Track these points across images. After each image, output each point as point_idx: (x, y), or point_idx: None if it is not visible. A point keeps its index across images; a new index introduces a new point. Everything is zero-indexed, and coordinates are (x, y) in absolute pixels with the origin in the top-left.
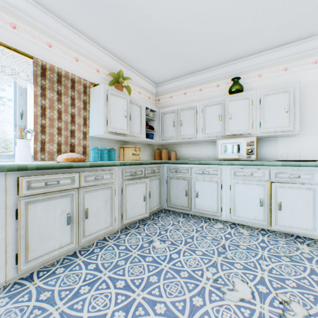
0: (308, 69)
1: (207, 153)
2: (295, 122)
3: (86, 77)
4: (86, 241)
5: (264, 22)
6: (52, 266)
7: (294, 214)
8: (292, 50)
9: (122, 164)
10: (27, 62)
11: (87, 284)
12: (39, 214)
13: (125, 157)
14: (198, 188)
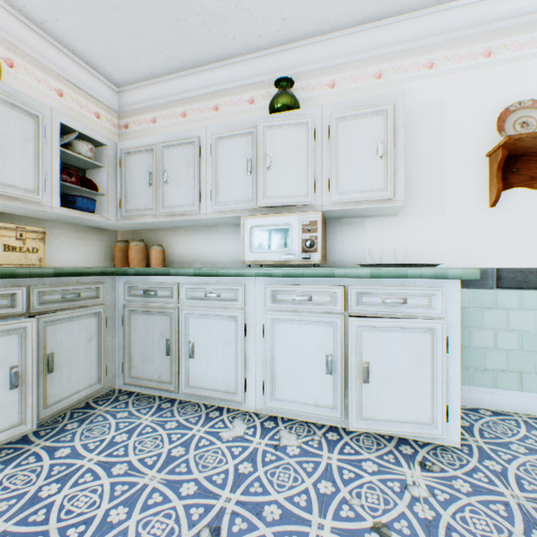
0: (419, 79)
1: (231, 250)
2: (397, 182)
3: None
4: None
5: None
6: None
7: (396, 391)
8: (391, 34)
9: None
10: None
11: None
12: None
13: None
14: (195, 334)
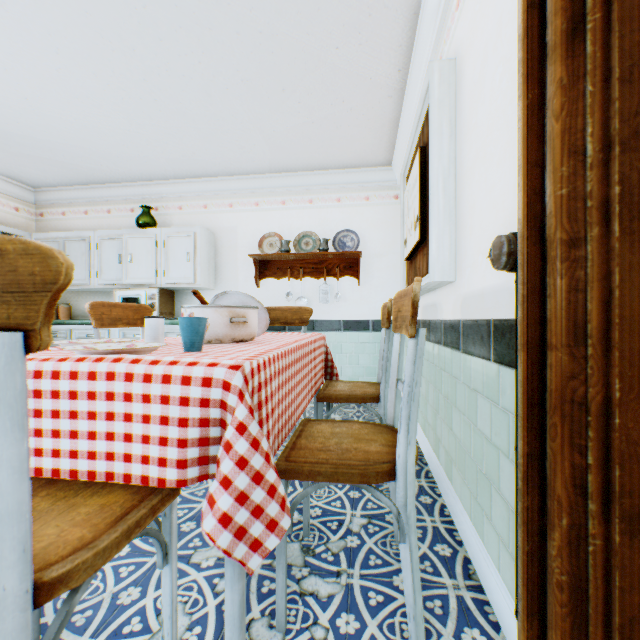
0: (226, 213)
1: None
2: (198, 274)
3: None
4: None
5: (145, 152)
6: None
7: None
8: (209, 186)
9: None
10: None
11: None
12: None
13: None
14: None
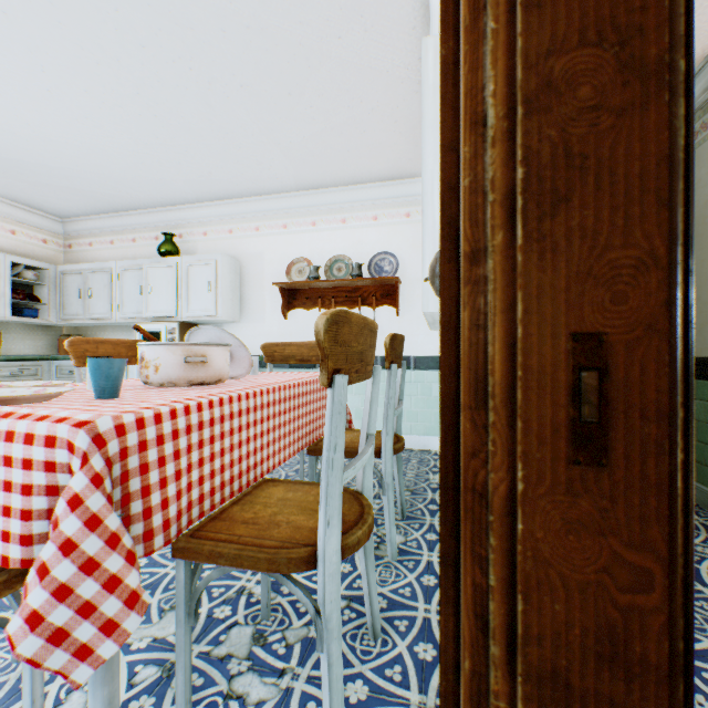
0: (252, 237)
1: None
2: (219, 306)
3: None
4: None
5: (160, 174)
6: None
7: None
8: (234, 208)
9: None
10: None
11: None
12: None
13: None
14: None
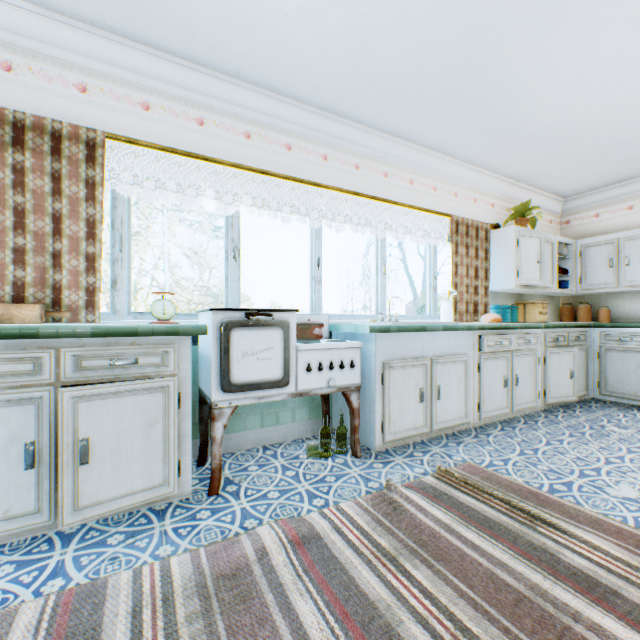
0: None
1: None
2: None
3: (481, 219)
4: (516, 411)
5: None
6: (494, 425)
7: None
8: None
9: (544, 327)
10: (441, 221)
11: (552, 440)
12: (488, 372)
13: (526, 318)
14: None
